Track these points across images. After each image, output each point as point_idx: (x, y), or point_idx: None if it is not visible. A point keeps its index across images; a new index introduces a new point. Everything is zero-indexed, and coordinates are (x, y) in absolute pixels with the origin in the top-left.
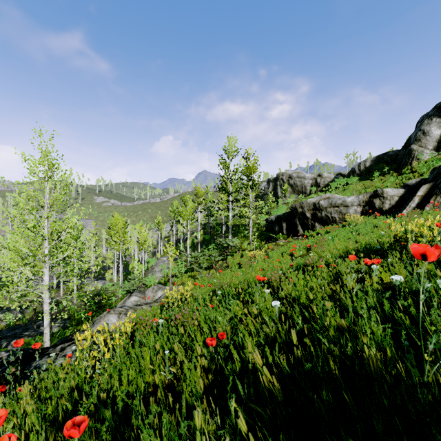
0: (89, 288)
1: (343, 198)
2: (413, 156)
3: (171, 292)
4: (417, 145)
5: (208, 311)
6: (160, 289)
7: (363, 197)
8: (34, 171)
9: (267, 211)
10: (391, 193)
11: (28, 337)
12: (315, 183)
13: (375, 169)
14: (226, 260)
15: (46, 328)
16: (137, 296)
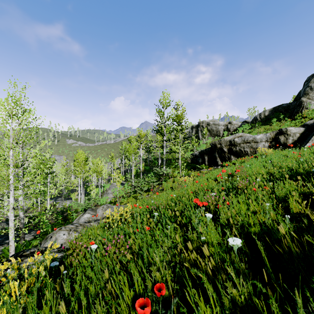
0: (59, 205)
1: (253, 136)
2: (302, 106)
3: (112, 213)
4: (306, 97)
5: (144, 234)
6: (109, 208)
7: (270, 134)
8: (1, 110)
9: (191, 149)
10: (294, 131)
11: (8, 245)
12: (226, 128)
13: (272, 117)
14: (161, 184)
15: (11, 241)
16: (89, 214)
